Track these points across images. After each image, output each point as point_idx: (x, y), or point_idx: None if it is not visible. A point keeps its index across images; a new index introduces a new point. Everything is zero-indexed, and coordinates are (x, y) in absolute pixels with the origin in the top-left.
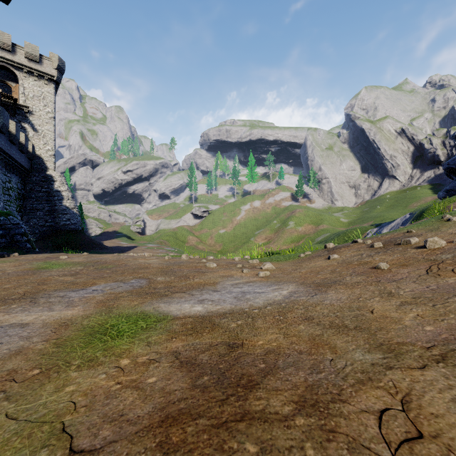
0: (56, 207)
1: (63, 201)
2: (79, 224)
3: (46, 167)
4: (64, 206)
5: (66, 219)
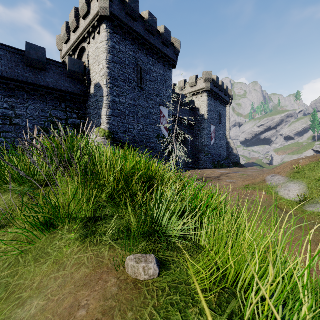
0: (230, 153)
1: (233, 151)
2: (239, 159)
3: (227, 138)
4: (233, 152)
5: (234, 158)
